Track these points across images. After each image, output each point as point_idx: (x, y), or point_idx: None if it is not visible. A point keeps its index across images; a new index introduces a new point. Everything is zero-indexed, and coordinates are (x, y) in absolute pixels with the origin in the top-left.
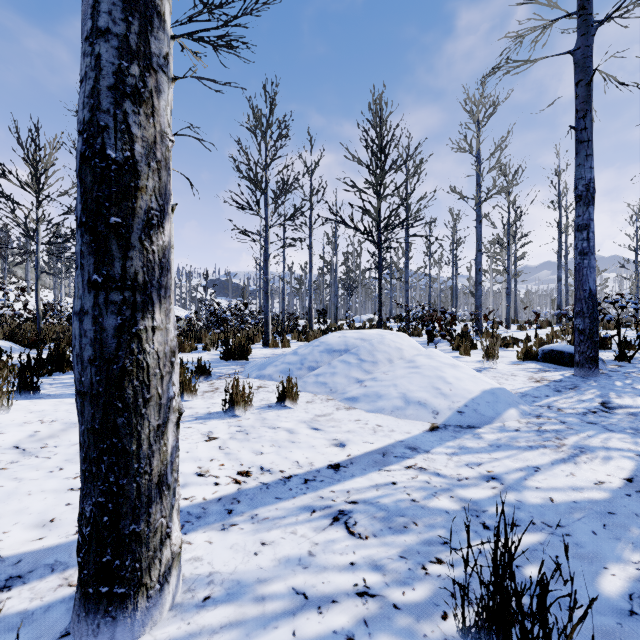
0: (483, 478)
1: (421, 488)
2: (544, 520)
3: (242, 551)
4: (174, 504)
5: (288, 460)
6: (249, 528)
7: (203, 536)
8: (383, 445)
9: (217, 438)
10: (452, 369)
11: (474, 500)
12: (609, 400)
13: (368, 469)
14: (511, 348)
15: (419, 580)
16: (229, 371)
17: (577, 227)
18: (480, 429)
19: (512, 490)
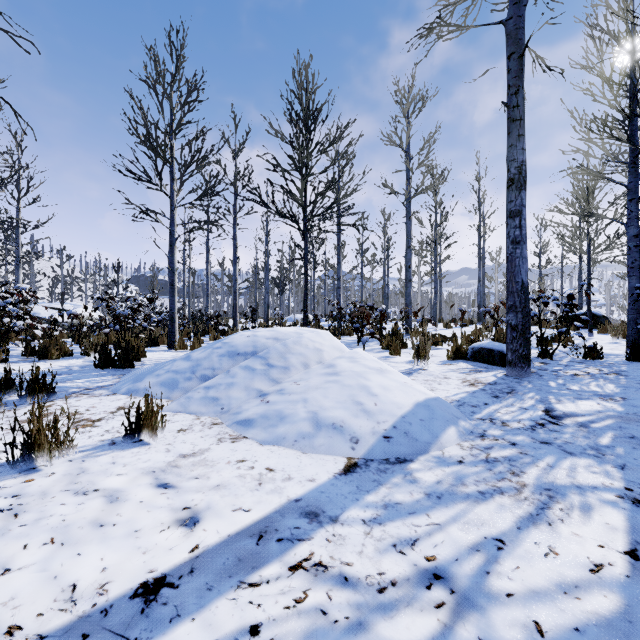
0: (421, 579)
1: (307, 637)
2: None
3: None
4: None
5: (55, 585)
6: None
7: None
8: (265, 513)
9: None
10: (379, 375)
11: None
12: (552, 406)
13: (217, 586)
14: (440, 346)
15: None
16: (94, 384)
17: (509, 213)
18: (413, 464)
19: (470, 608)
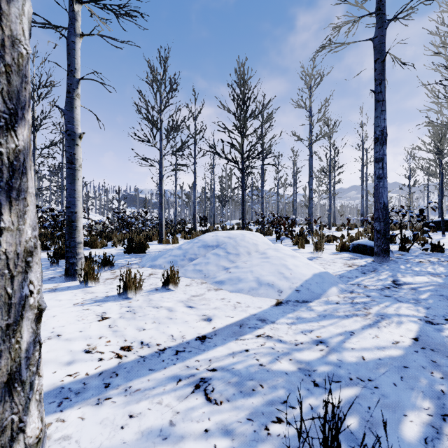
0: (314, 342)
1: (267, 353)
2: (358, 376)
3: (110, 425)
4: (31, 397)
5: (165, 334)
6: (121, 401)
7: (77, 412)
8: (240, 318)
9: (109, 318)
10: (292, 259)
11: (307, 361)
12: (397, 279)
13: (228, 339)
14: (332, 243)
15: (262, 441)
16: (129, 262)
17: (375, 160)
18: (311, 303)
19: (335, 351)
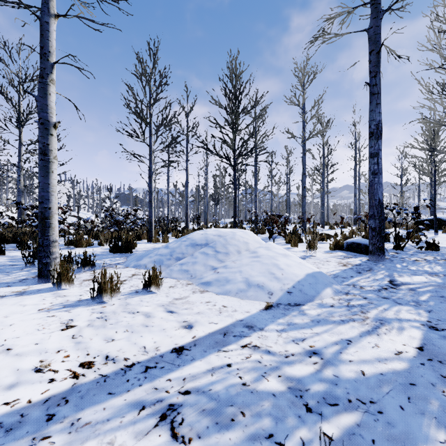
0: (306, 353)
1: (253, 369)
2: (358, 396)
3: None
4: None
5: (136, 346)
6: (62, 441)
7: None
8: (225, 325)
9: (74, 326)
10: (284, 258)
11: (298, 378)
12: (394, 279)
13: (208, 351)
14: (325, 241)
15: None
16: (113, 262)
17: (370, 155)
18: (304, 306)
19: (330, 365)
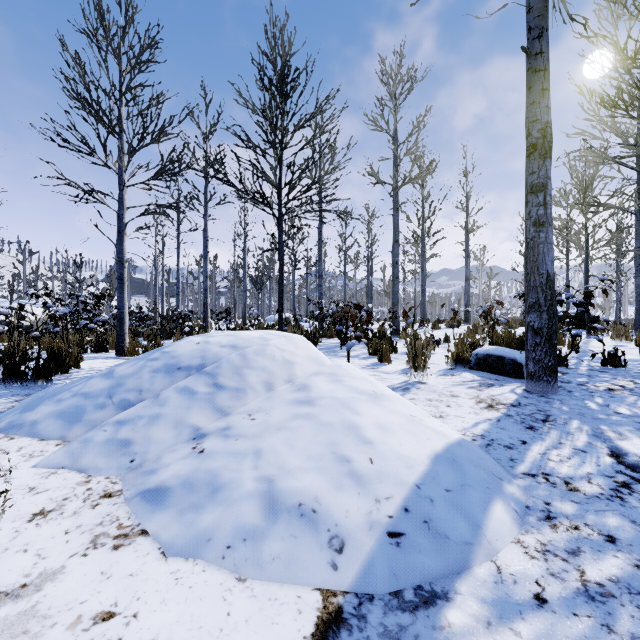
0: None
1: None
2: None
3: None
4: None
5: None
6: None
7: None
8: None
9: None
10: (373, 404)
11: None
12: (616, 446)
13: None
14: (433, 351)
15: None
16: None
17: (531, 188)
18: (451, 607)
19: None
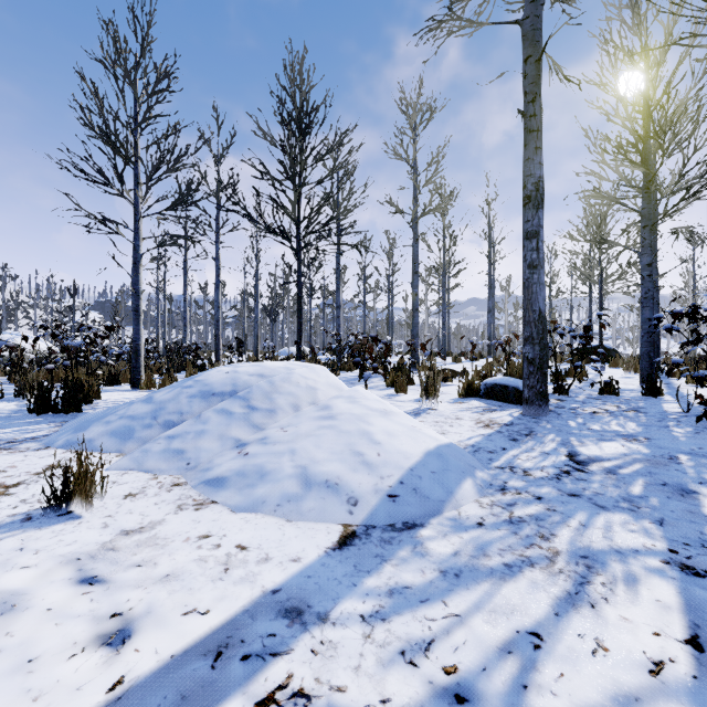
0: (439, 705)
1: None
2: None
3: None
4: None
5: None
6: None
7: None
8: (229, 615)
9: None
10: (383, 418)
11: None
12: (575, 450)
13: None
14: (450, 382)
15: None
16: (22, 435)
17: (526, 234)
18: (424, 529)
19: None
